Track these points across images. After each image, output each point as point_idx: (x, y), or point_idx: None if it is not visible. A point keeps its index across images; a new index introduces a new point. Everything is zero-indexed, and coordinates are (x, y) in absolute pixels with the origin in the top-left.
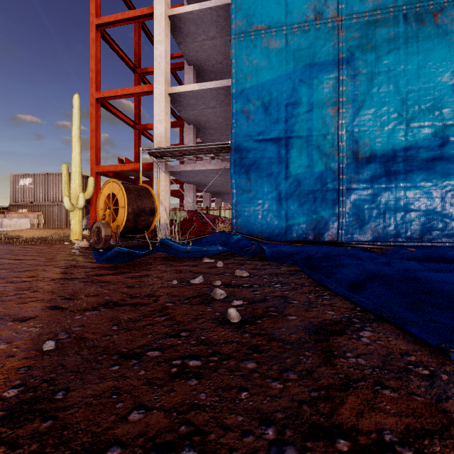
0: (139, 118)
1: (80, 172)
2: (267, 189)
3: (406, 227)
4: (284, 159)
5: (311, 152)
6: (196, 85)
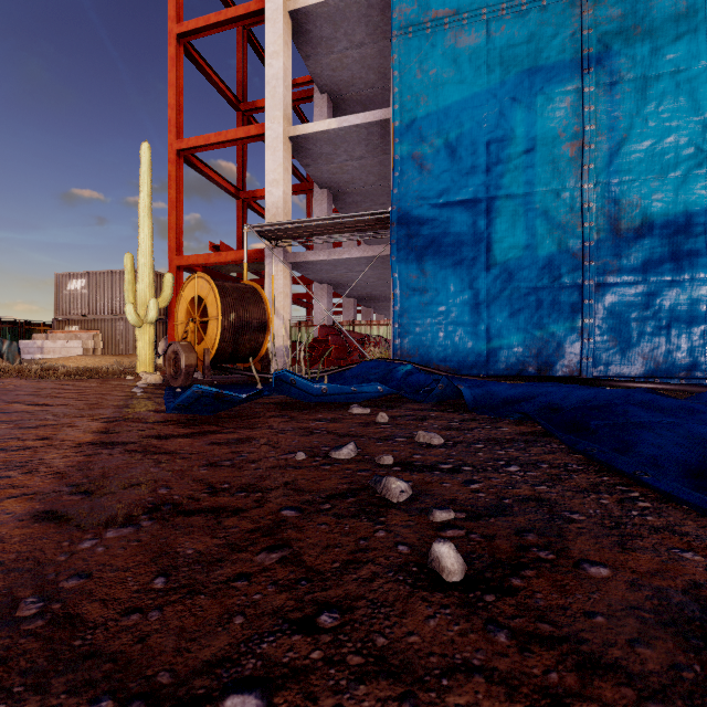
0: (243, 182)
1: (151, 264)
2: (455, 288)
3: None
4: (483, 235)
5: (531, 223)
6: (334, 121)
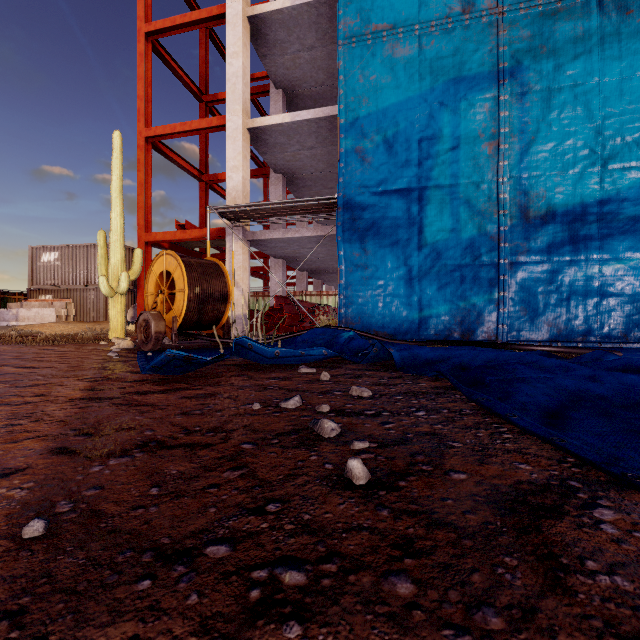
0: (206, 166)
1: (122, 241)
2: (392, 265)
3: (601, 320)
4: (416, 219)
5: (456, 210)
6: (288, 115)
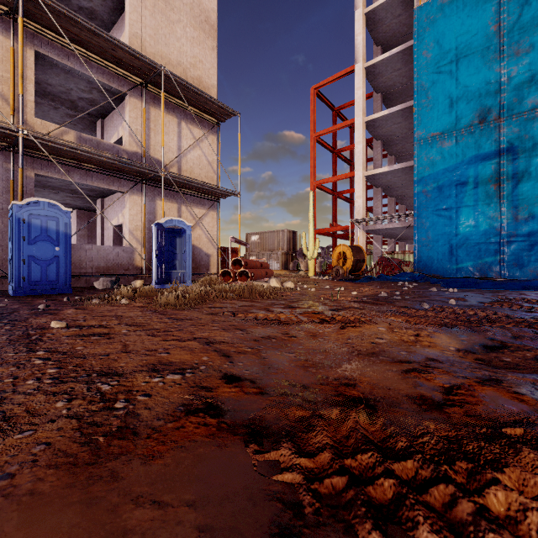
0: (335, 186)
1: (313, 236)
2: (441, 243)
3: None
4: (454, 222)
5: (476, 217)
6: (386, 168)
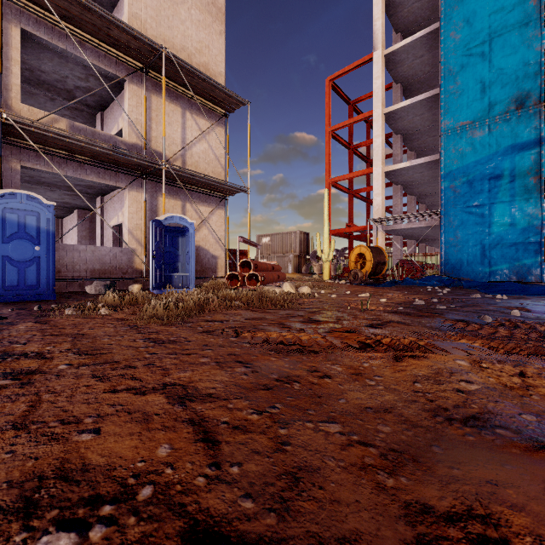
0: (351, 184)
1: (328, 237)
2: (472, 244)
3: None
4: (487, 220)
5: (513, 214)
6: (408, 163)
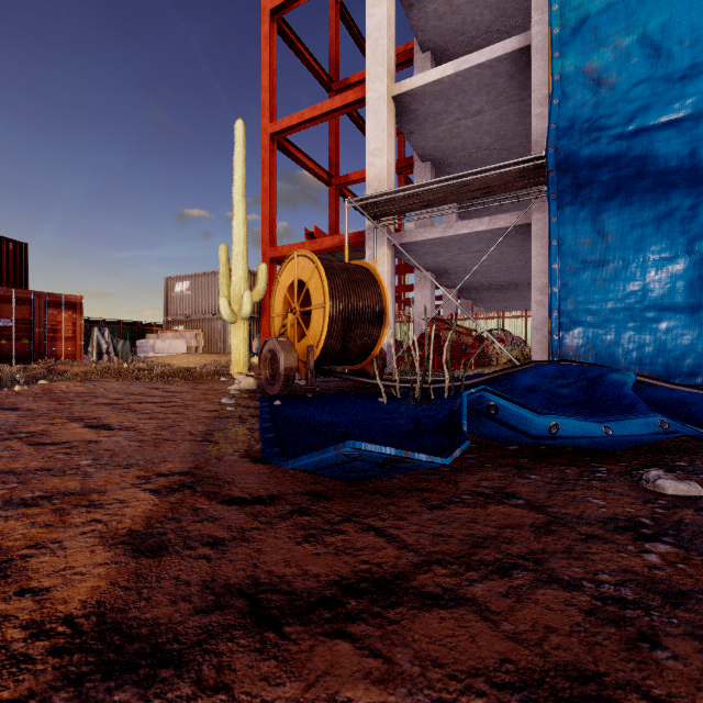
0: (335, 168)
1: (245, 254)
2: (658, 254)
3: None
4: None
5: None
6: (449, 65)
